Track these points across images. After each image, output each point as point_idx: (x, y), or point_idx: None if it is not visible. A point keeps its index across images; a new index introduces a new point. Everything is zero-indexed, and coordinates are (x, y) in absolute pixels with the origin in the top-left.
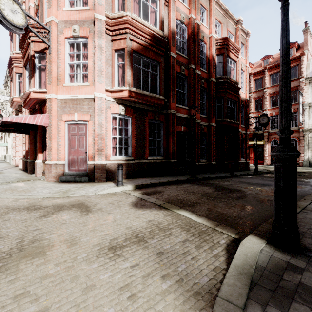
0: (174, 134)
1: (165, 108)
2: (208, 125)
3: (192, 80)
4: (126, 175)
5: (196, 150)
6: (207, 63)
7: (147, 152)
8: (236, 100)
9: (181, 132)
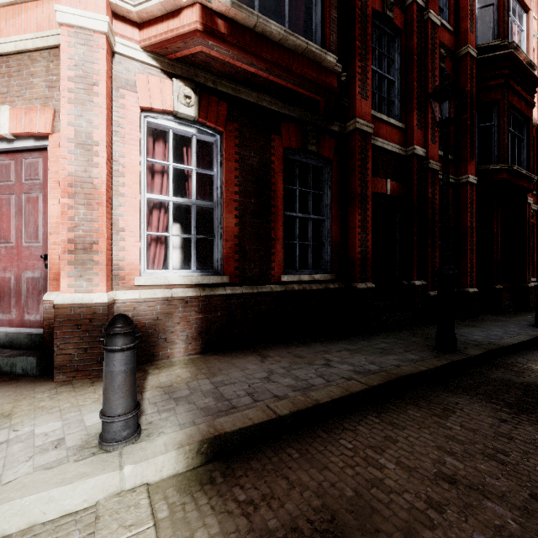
0: (367, 201)
1: (336, 118)
2: (454, 181)
3: (416, 40)
4: (201, 341)
5: (428, 254)
6: (452, 6)
7: (279, 257)
8: (528, 114)
9: (382, 199)
